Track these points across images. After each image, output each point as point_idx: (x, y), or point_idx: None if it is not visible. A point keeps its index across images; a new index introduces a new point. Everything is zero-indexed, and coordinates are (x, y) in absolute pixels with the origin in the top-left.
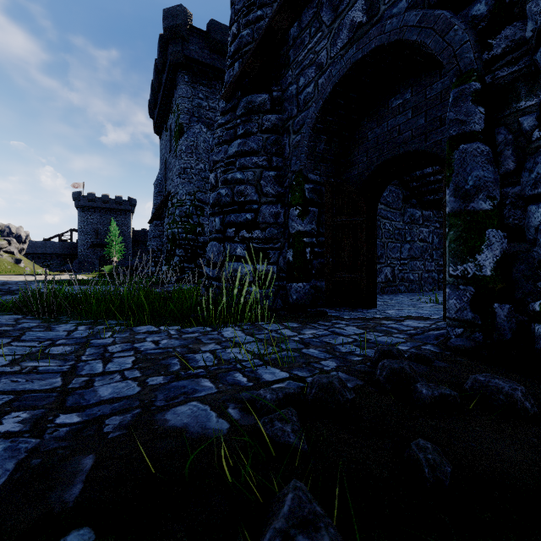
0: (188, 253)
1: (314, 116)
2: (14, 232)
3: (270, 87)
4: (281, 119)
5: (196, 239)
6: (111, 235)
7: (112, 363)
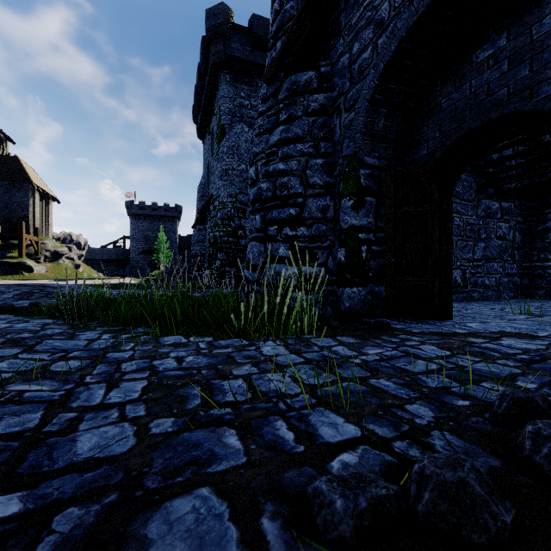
0: (230, 256)
1: (372, 84)
2: (75, 240)
3: (317, 62)
4: (330, 98)
5: (238, 242)
6: (159, 241)
7: (117, 390)
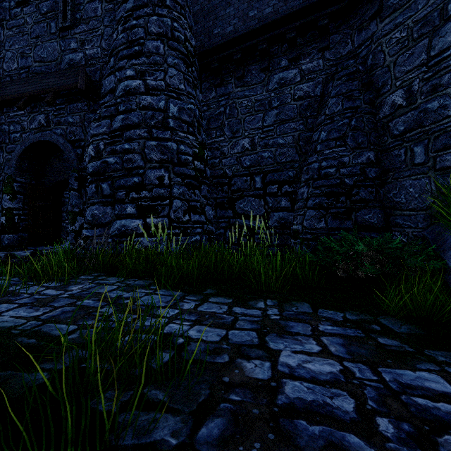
0: None
1: (19, 151)
2: None
3: None
4: None
5: None
6: None
7: None
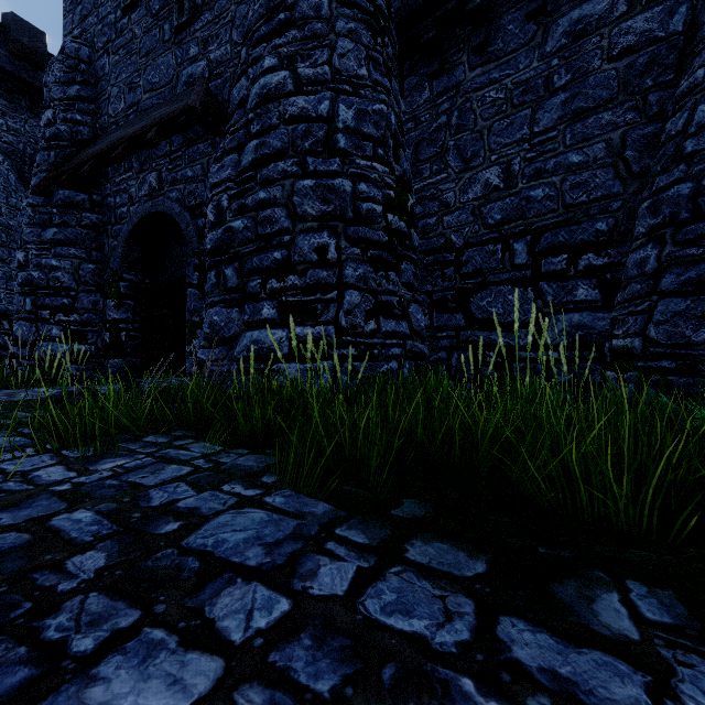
0: None
1: (126, 233)
2: None
3: (90, 189)
4: (102, 220)
5: None
6: None
7: None
